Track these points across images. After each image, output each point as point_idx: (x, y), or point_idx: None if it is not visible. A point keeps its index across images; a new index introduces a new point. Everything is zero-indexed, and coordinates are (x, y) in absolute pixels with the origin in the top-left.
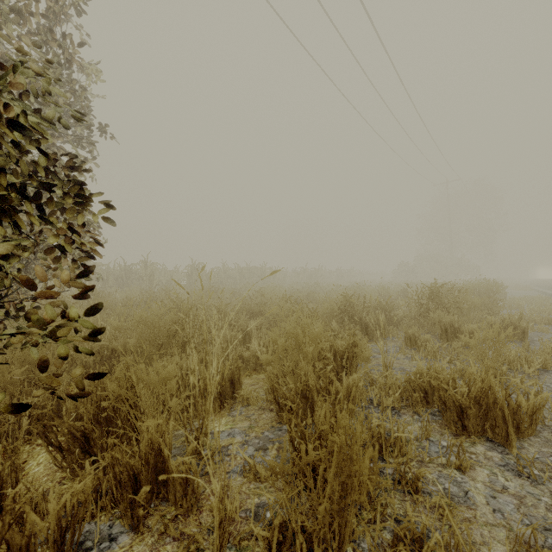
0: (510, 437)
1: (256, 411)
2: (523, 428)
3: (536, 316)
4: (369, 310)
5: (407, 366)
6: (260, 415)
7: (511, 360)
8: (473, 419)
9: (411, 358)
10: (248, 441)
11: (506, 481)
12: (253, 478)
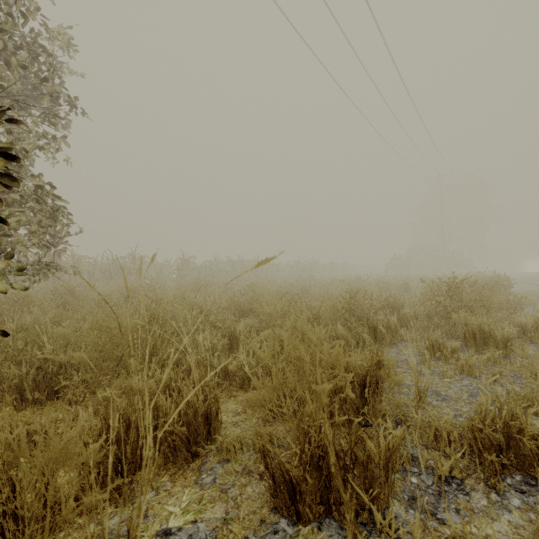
0: None
1: (238, 478)
2: None
3: None
4: (377, 309)
5: (440, 386)
6: (244, 487)
7: None
8: None
9: (442, 374)
10: None
11: None
12: None
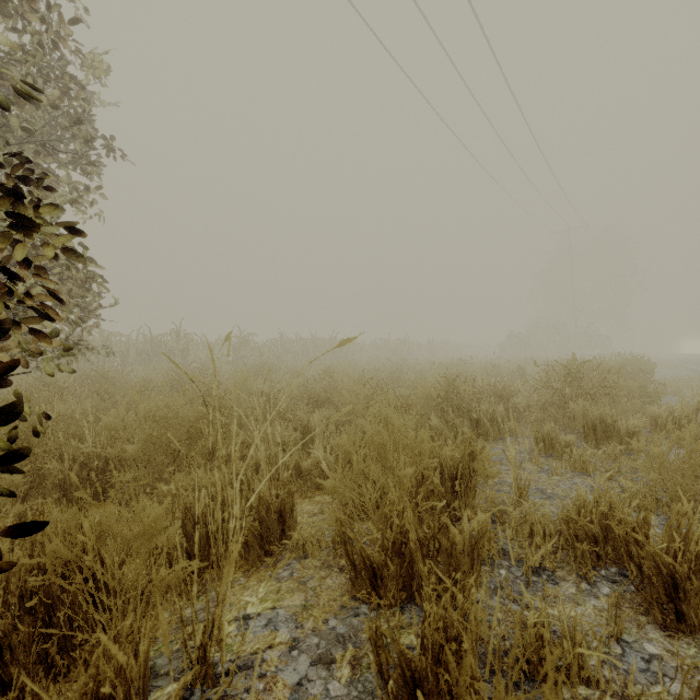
0: None
1: (317, 571)
2: None
3: None
4: (481, 398)
5: (546, 484)
6: (323, 579)
7: None
8: (696, 600)
9: (551, 471)
10: (300, 640)
11: None
12: None
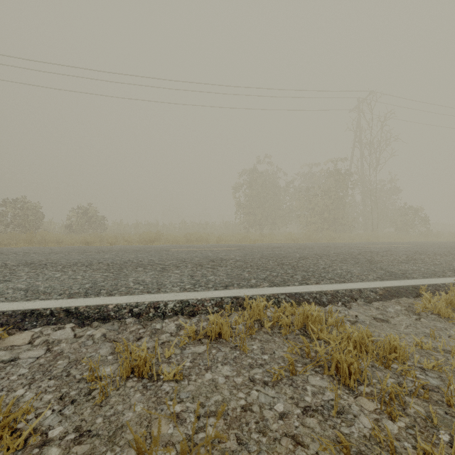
0: None
1: None
2: None
3: None
4: None
5: None
6: None
7: None
8: None
9: None
10: None
11: None
12: None
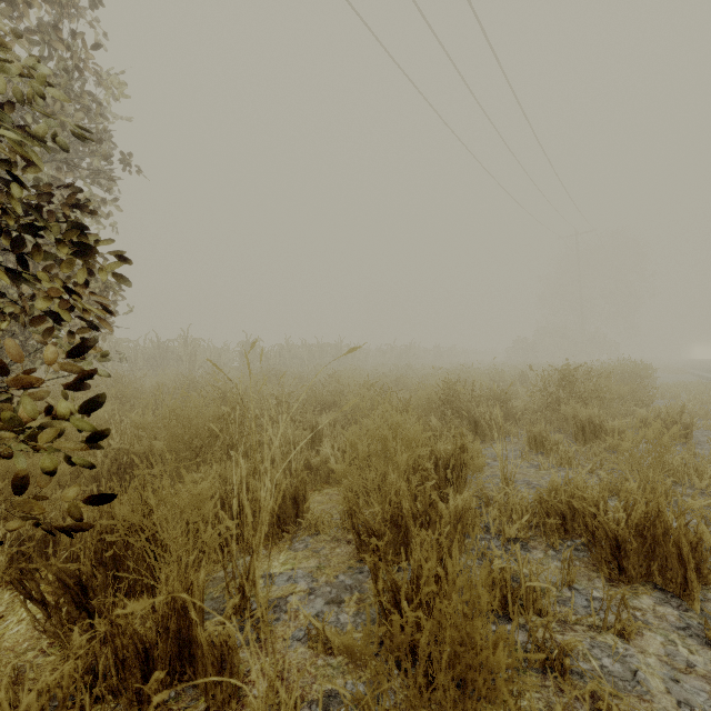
0: (689, 586)
1: (328, 544)
2: (706, 570)
3: (699, 408)
4: (479, 401)
5: (533, 477)
6: (334, 549)
7: (674, 470)
8: (635, 558)
9: (539, 466)
10: (316, 589)
11: (691, 654)
12: (321, 649)
